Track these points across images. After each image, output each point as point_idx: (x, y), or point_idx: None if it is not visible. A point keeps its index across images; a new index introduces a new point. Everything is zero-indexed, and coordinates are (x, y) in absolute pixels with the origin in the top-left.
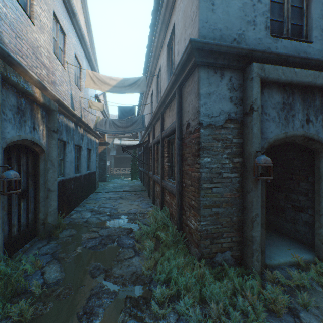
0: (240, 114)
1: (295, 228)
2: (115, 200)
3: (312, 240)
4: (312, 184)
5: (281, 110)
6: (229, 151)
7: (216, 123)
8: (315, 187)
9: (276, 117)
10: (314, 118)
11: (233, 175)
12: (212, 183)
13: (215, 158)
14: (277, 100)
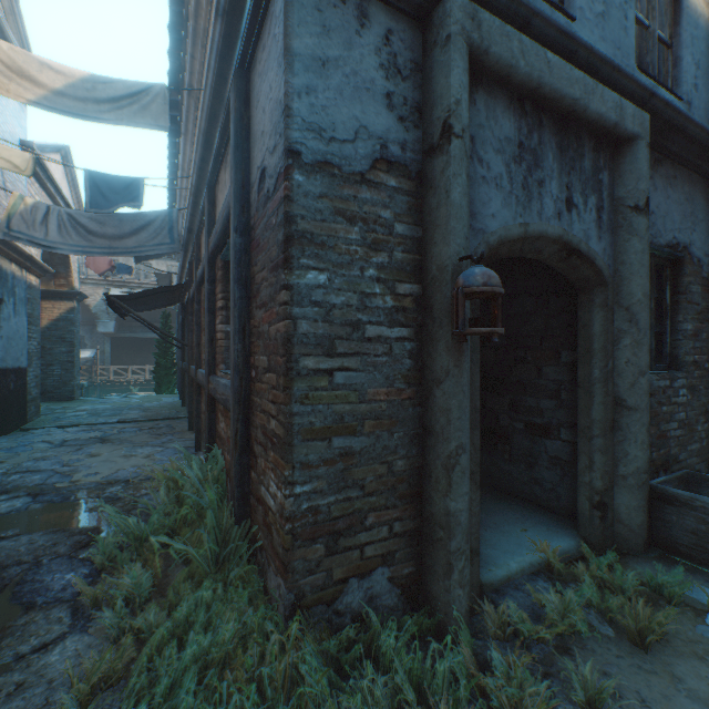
0: (415, 152)
1: (533, 476)
2: (81, 446)
3: (568, 502)
4: (569, 368)
5: (515, 161)
6: (386, 259)
7: (345, 164)
8: (579, 373)
9: (504, 177)
10: (580, 200)
11: (396, 333)
12: (332, 356)
13: (343, 276)
14: (507, 131)
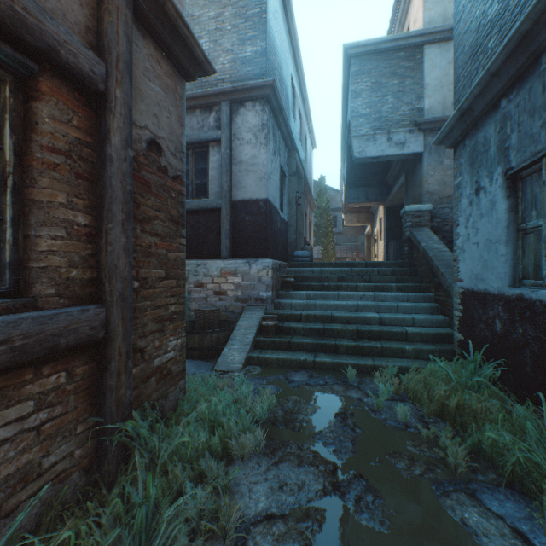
0: None
1: None
2: None
3: None
4: None
5: None
6: None
7: None
8: None
9: None
10: None
11: None
12: None
13: None
14: None
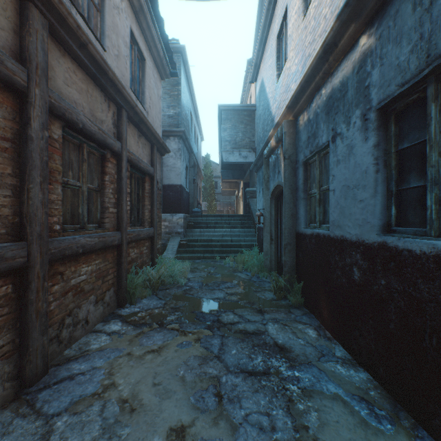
0: None
1: None
2: None
3: None
4: None
5: None
6: None
7: None
8: None
9: None
10: None
11: None
12: None
13: None
14: None
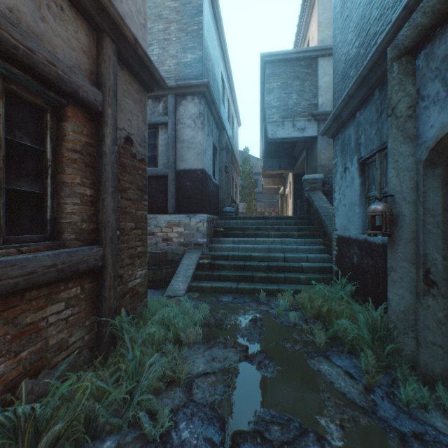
0: None
1: None
2: None
3: None
4: None
5: None
6: None
7: None
8: None
9: None
10: None
11: None
12: None
13: None
14: None
